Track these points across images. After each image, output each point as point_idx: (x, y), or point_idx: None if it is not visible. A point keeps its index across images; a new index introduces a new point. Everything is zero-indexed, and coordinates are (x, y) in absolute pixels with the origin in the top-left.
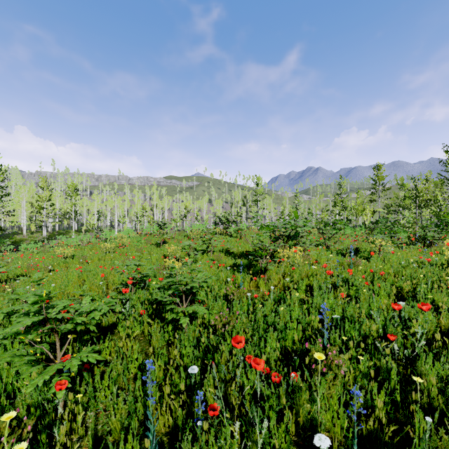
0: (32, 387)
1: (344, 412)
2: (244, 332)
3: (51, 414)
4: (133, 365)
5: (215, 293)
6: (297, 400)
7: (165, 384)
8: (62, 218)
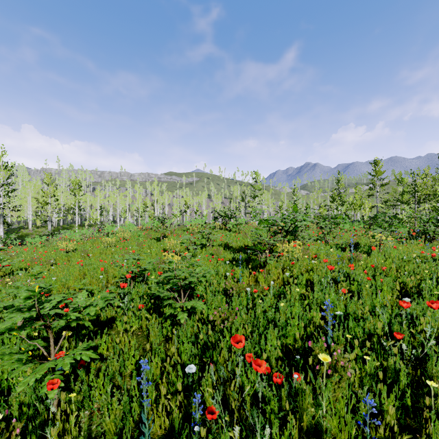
0: (23, 386)
1: (350, 416)
2: (243, 328)
3: (44, 413)
4: (130, 361)
5: (214, 288)
6: (301, 403)
7: (162, 381)
8: (66, 213)
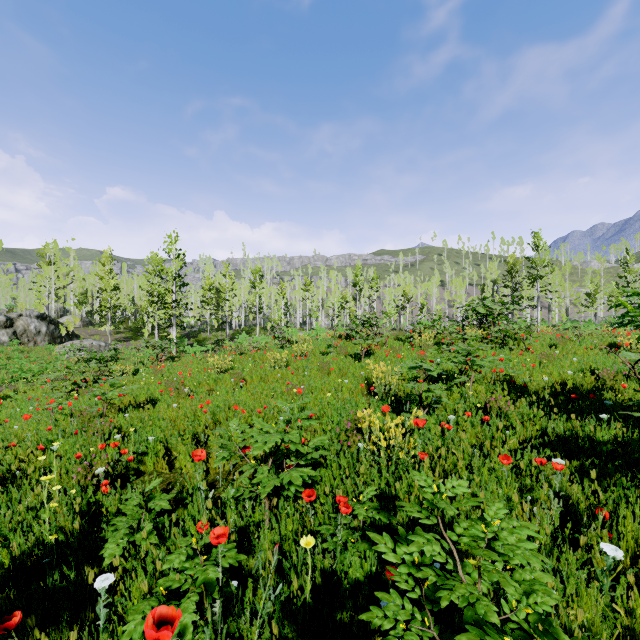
0: None
1: None
2: None
3: None
4: None
5: None
6: None
7: None
8: (248, 312)
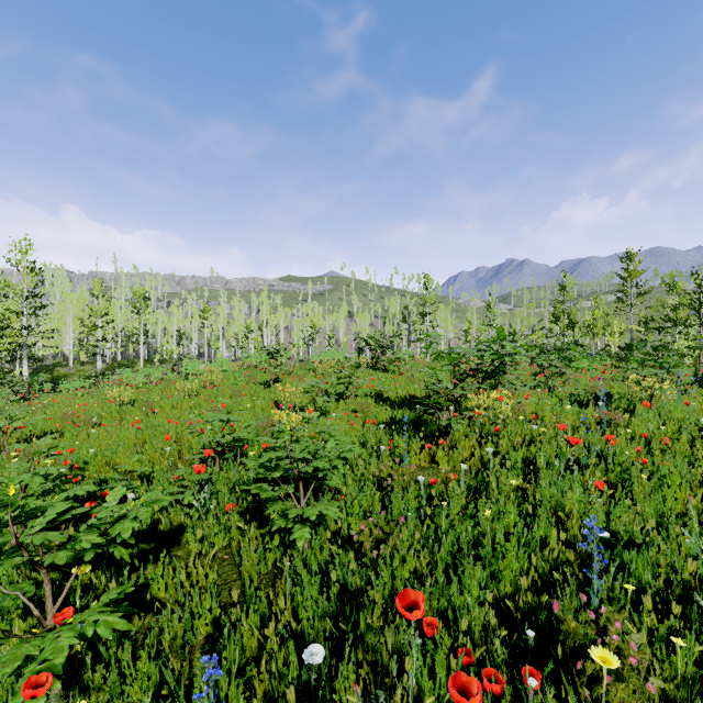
0: None
1: None
2: (415, 556)
3: None
4: (203, 618)
5: (359, 473)
6: None
7: (261, 664)
8: (126, 342)
